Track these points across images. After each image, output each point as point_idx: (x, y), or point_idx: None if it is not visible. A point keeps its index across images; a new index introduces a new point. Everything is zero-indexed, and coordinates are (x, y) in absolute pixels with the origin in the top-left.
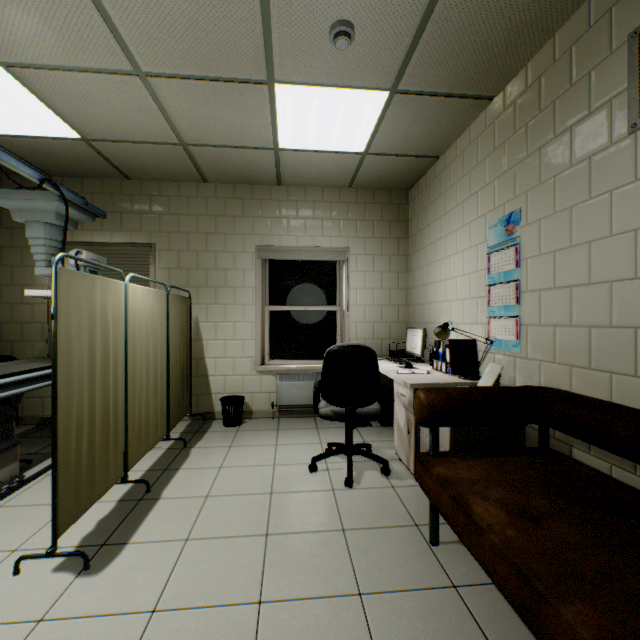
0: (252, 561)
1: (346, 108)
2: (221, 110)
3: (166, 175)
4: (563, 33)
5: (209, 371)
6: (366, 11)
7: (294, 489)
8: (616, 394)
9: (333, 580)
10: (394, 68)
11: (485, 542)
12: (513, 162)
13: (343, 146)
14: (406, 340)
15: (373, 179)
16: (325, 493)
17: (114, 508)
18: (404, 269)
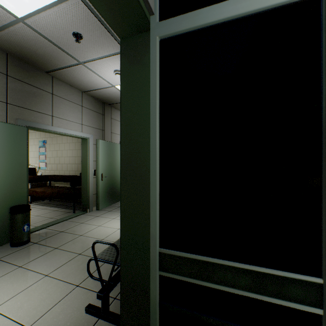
0: None
1: None
2: None
3: None
4: None
5: None
6: None
7: None
8: (60, 174)
9: None
10: None
11: (39, 192)
12: None
13: None
14: None
15: None
16: None
17: None
18: None
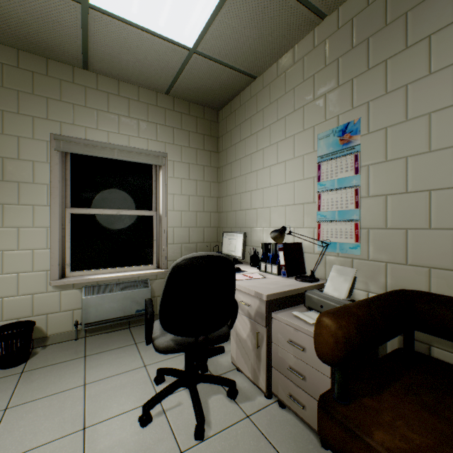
0: None
1: None
2: None
3: None
4: None
5: None
6: None
7: None
8: None
9: None
10: None
11: None
12: (350, 76)
13: (172, 30)
14: (222, 243)
15: (192, 89)
16: None
17: None
18: (215, 180)
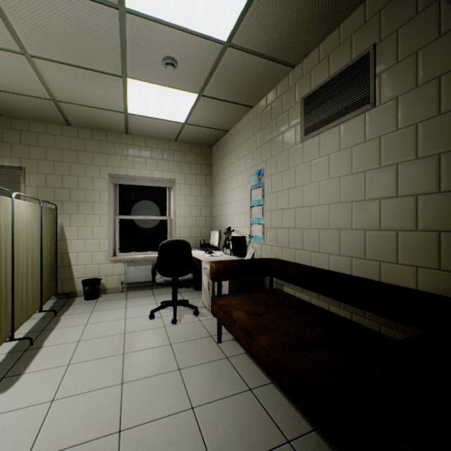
0: (115, 367)
1: (173, 98)
2: (87, 85)
3: (36, 117)
4: (280, 86)
5: (72, 262)
6: (183, 56)
7: (140, 329)
8: (297, 259)
9: (165, 366)
10: (200, 84)
11: (236, 326)
12: (261, 143)
13: (171, 117)
14: (210, 237)
15: (190, 138)
16: (160, 328)
17: (5, 357)
18: (210, 194)
